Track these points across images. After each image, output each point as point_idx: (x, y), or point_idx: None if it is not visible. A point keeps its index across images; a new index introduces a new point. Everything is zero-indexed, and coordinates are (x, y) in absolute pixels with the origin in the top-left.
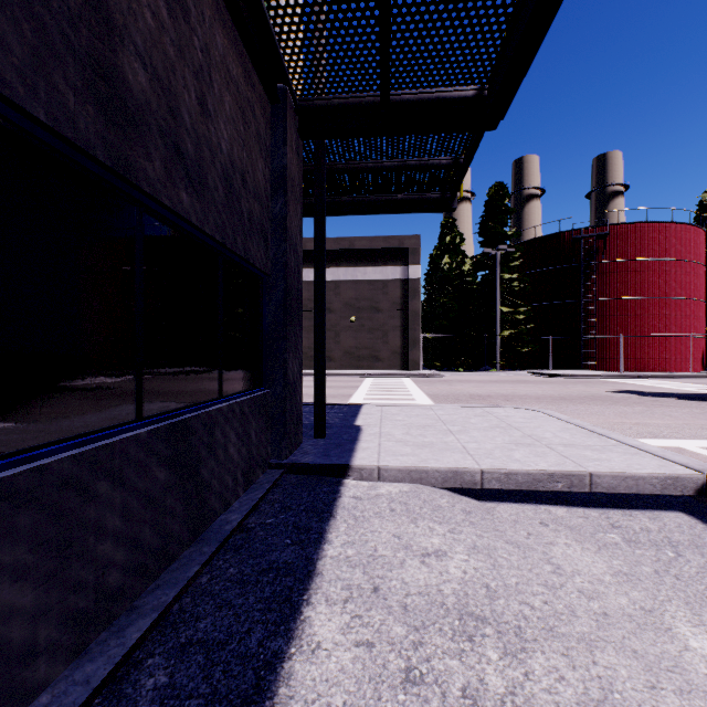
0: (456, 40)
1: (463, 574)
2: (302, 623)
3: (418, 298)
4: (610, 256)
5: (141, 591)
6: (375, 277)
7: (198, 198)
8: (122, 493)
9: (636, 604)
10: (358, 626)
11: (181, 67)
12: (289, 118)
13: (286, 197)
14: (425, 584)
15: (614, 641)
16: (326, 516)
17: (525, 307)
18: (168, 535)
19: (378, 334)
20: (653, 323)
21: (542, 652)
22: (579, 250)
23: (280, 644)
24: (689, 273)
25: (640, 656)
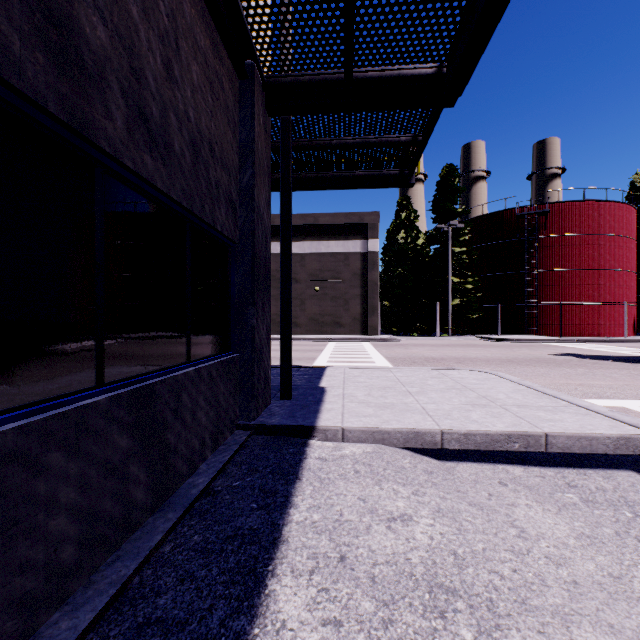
0: (418, 16)
1: (430, 541)
2: (266, 598)
3: (376, 269)
4: (550, 232)
5: (101, 563)
6: (337, 250)
7: (163, 163)
8: (77, 463)
9: (604, 570)
10: (325, 602)
11: (145, 29)
12: (257, 93)
13: (254, 168)
14: (393, 552)
15: (589, 614)
16: (292, 478)
17: (473, 278)
18: (131, 502)
19: (340, 302)
20: (589, 292)
21: (518, 629)
22: (522, 226)
23: (242, 623)
24: (622, 247)
25: (617, 632)
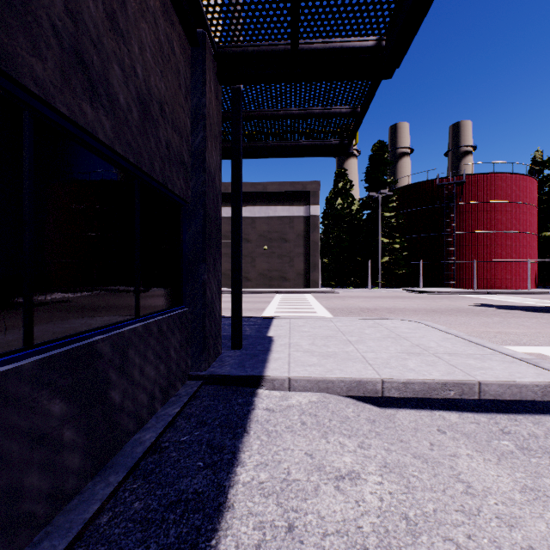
0: None
1: (380, 503)
2: None
3: (317, 231)
4: (466, 199)
5: (25, 544)
6: (283, 214)
7: (106, 114)
8: None
9: None
10: None
11: None
12: (208, 61)
13: (205, 132)
14: (343, 519)
15: None
16: (240, 431)
17: (400, 239)
18: (65, 470)
19: (286, 259)
20: (498, 251)
21: None
22: (442, 194)
23: None
24: (526, 213)
25: None
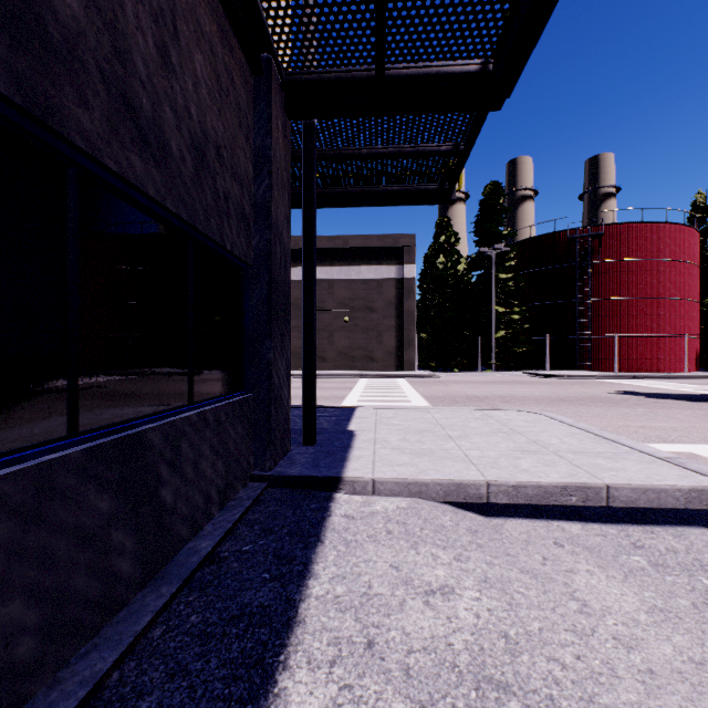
0: (460, 2)
1: (475, 620)
2: (275, 699)
3: (413, 298)
4: (605, 256)
5: (72, 655)
6: (369, 276)
7: (157, 166)
8: (39, 534)
9: (684, 654)
10: (347, 703)
11: (133, 3)
12: (275, 93)
13: (271, 179)
14: (431, 636)
15: None
16: (313, 541)
17: (520, 307)
18: (113, 577)
19: (372, 334)
20: (648, 323)
21: None
22: (574, 250)
23: None
24: (684, 273)
25: None
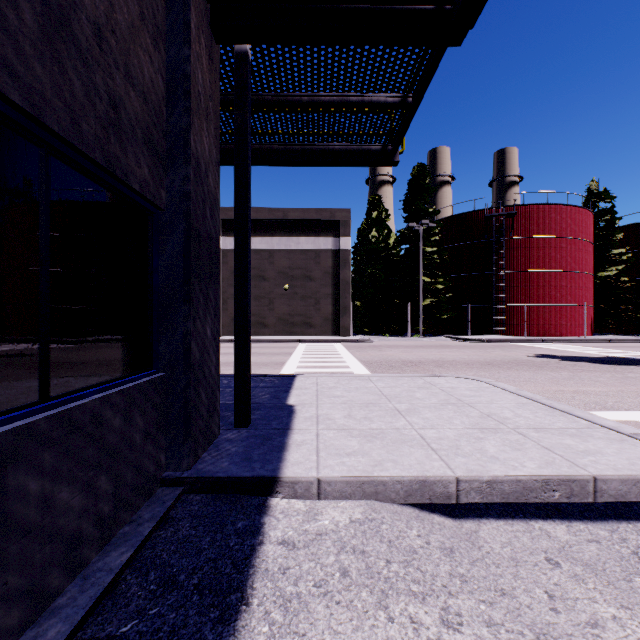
0: None
1: None
2: None
3: (348, 268)
4: (517, 233)
5: None
6: (307, 247)
7: None
8: None
9: None
10: None
11: None
12: None
13: (189, 101)
14: None
15: None
16: (233, 602)
17: (444, 278)
18: None
19: (310, 301)
20: (553, 293)
21: None
22: (491, 227)
23: None
24: (582, 250)
25: None
